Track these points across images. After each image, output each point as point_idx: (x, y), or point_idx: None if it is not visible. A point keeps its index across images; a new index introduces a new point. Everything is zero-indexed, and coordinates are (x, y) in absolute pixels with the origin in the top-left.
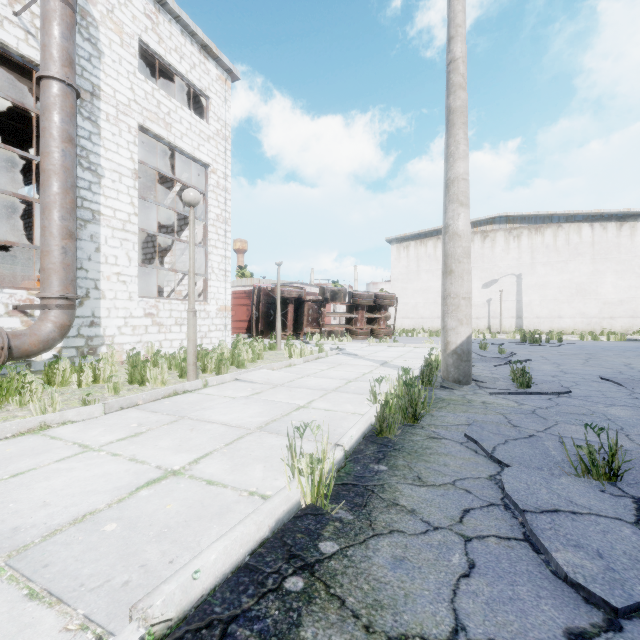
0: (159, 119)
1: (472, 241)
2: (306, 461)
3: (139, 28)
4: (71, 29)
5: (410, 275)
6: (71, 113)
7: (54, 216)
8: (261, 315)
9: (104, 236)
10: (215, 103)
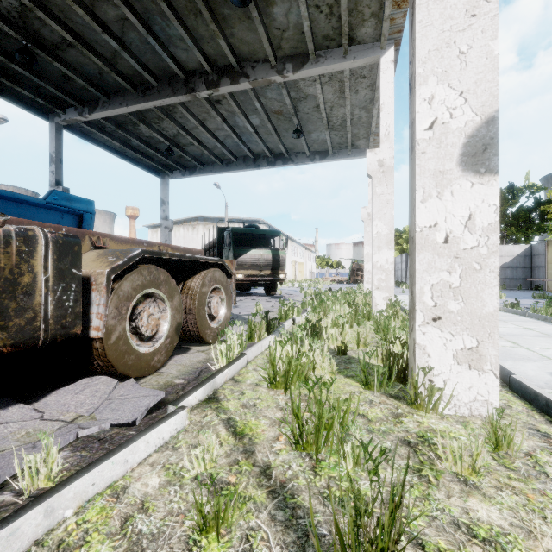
0: None
1: (188, 230)
2: None
3: None
4: None
5: None
6: None
7: None
8: None
9: None
10: None
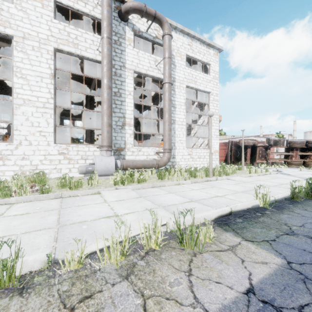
0: (192, 81)
1: None
2: (261, 195)
3: (186, 51)
4: (170, 65)
5: None
6: (170, 91)
7: (166, 124)
8: (232, 154)
9: (176, 128)
10: (212, 65)
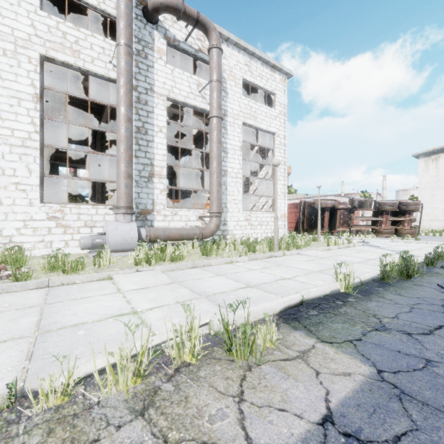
0: (251, 116)
1: None
2: (342, 275)
3: (242, 73)
4: (220, 92)
5: (439, 183)
6: (220, 129)
7: (214, 177)
8: (305, 219)
9: (228, 182)
10: (278, 96)
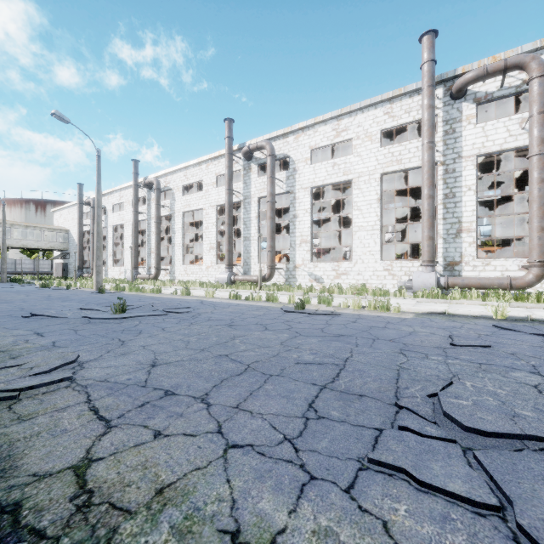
0: None
1: None
2: (495, 308)
3: None
4: (542, 124)
5: None
6: (542, 167)
7: (533, 222)
8: None
9: None
10: None
